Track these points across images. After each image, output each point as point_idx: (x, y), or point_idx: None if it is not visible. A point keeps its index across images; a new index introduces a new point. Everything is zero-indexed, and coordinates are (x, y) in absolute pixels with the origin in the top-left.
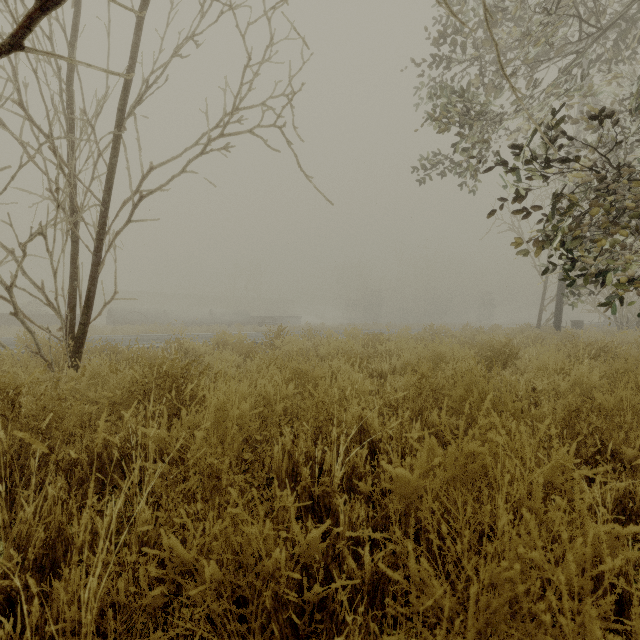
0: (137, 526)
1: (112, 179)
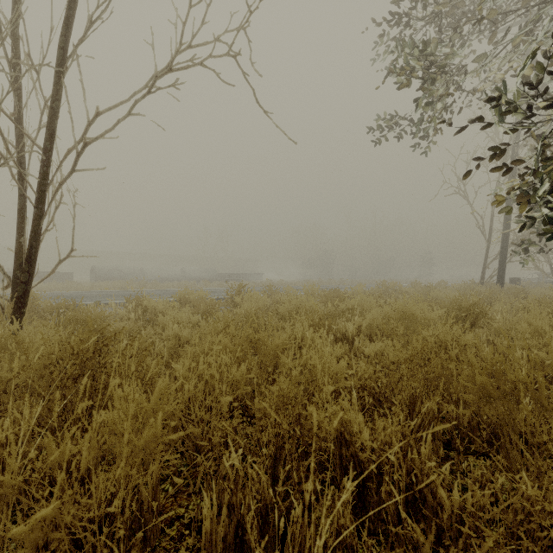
0: None
1: (54, 125)
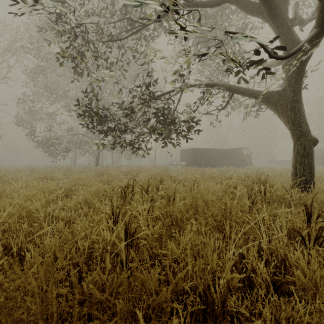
0: None
1: None
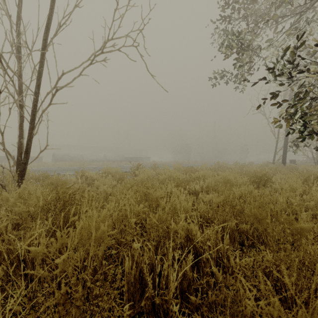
0: None
1: (40, 80)
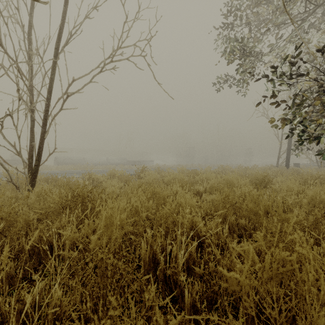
0: (57, 292)
1: (52, 86)
